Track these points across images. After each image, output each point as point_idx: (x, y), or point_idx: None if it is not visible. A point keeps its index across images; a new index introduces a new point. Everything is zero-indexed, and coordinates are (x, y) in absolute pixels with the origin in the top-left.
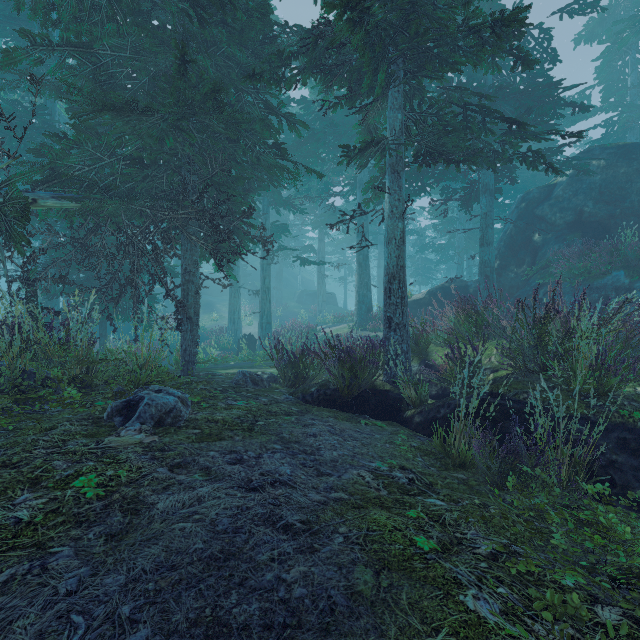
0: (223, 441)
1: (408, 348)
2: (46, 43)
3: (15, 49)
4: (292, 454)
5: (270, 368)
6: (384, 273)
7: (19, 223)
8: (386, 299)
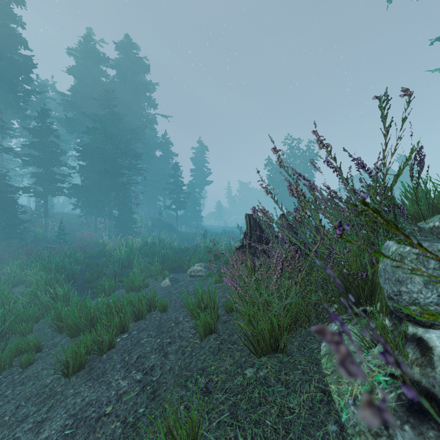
0: None
1: None
2: None
3: None
4: None
5: None
6: None
7: None
8: None
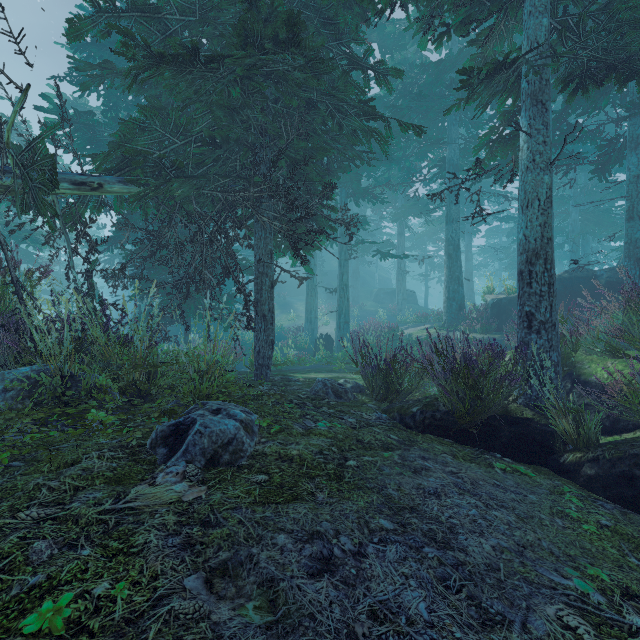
0: (299, 504)
1: (558, 358)
2: (110, 8)
3: (80, 18)
4: (415, 548)
5: (352, 374)
6: (518, 251)
7: (44, 188)
8: (523, 287)
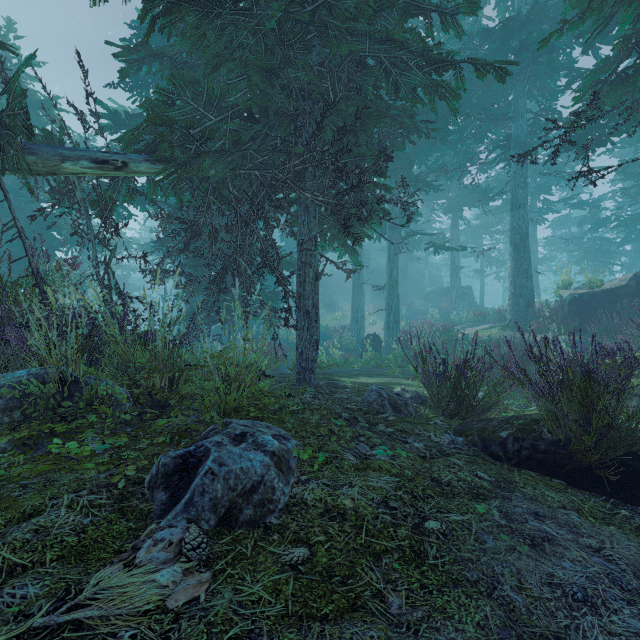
0: (361, 624)
1: None
2: None
3: None
4: None
5: (408, 380)
6: None
7: (12, 134)
8: None
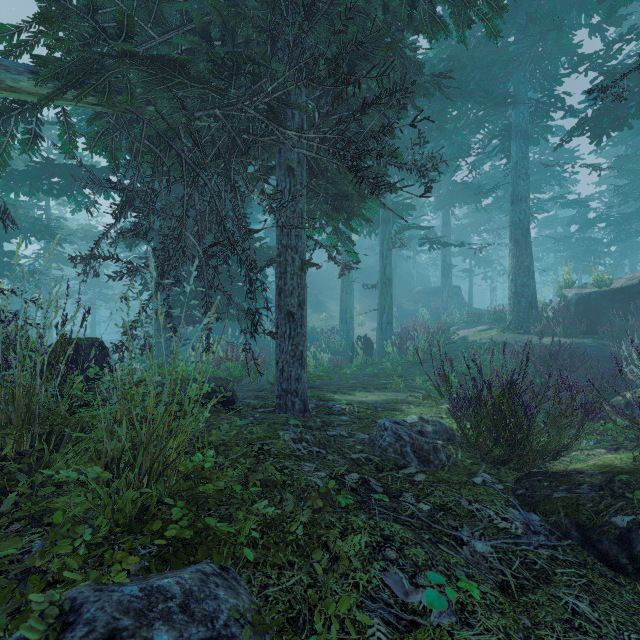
0: None
1: None
2: None
3: None
4: None
5: (418, 398)
6: None
7: None
8: None
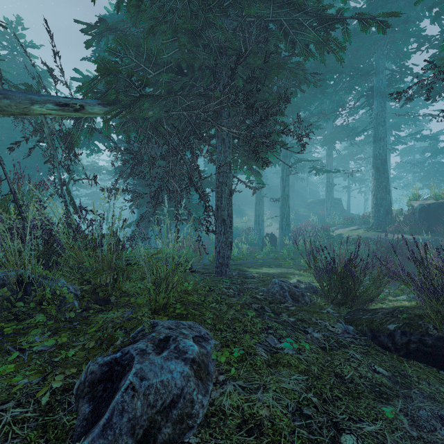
0: None
1: None
2: None
3: None
4: None
5: (300, 271)
6: None
7: None
8: None
